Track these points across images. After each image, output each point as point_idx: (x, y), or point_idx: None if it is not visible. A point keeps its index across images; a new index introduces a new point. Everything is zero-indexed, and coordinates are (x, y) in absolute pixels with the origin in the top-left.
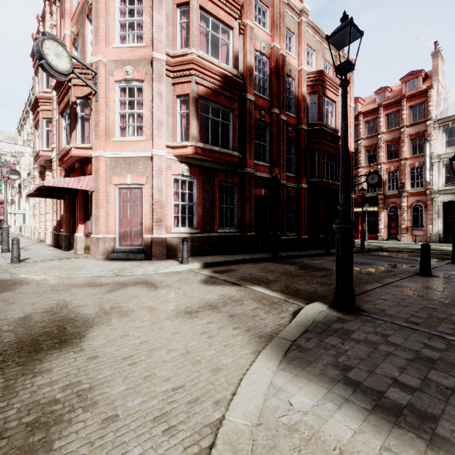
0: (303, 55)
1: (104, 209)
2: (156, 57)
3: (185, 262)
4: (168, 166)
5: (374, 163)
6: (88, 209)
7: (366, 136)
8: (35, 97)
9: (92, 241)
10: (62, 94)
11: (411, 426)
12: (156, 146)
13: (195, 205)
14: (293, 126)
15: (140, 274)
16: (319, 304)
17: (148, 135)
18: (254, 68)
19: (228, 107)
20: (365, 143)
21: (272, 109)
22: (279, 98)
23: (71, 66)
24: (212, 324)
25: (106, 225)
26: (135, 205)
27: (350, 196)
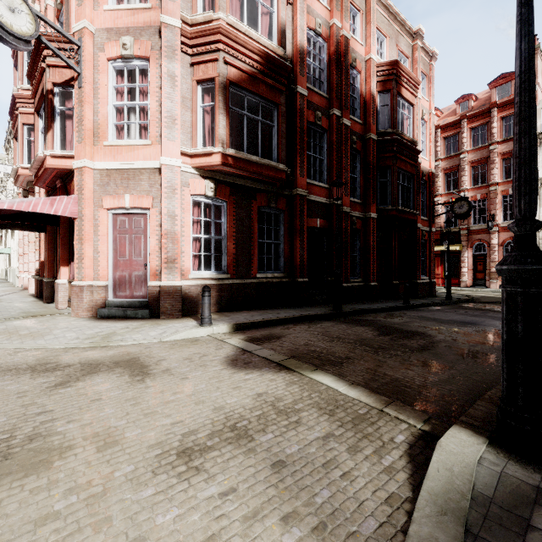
0: (371, 39)
1: (91, 244)
2: (166, 23)
3: (207, 323)
4: (184, 183)
5: (455, 189)
6: (74, 245)
7: (445, 155)
8: (12, 96)
9: (74, 290)
10: (35, 81)
11: None
12: (165, 153)
13: (224, 239)
14: (358, 134)
15: (133, 343)
16: (465, 434)
17: (156, 137)
18: (307, 54)
19: (271, 101)
20: (444, 165)
21: (331, 110)
22: (341, 95)
23: (36, 29)
24: (231, 501)
25: (94, 267)
26: (136, 239)
27: (431, 230)
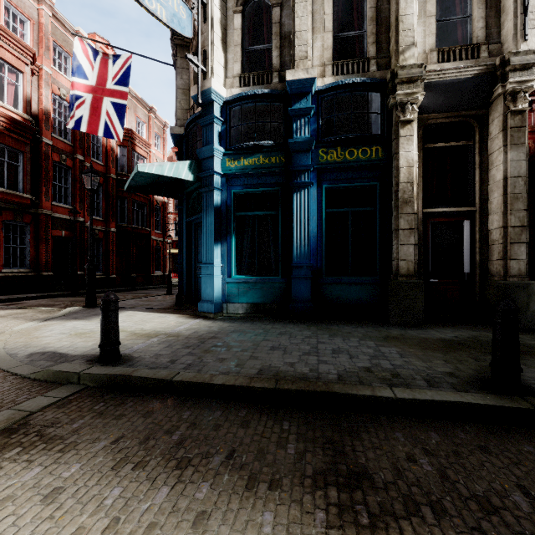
0: None
1: None
2: None
3: None
4: None
5: None
6: None
7: None
8: None
9: None
10: None
11: (76, 319)
12: None
13: None
14: (101, 173)
15: None
16: (78, 307)
17: None
18: (53, 110)
19: (17, 149)
20: None
21: (75, 155)
22: (84, 145)
23: None
24: (0, 320)
25: None
26: None
27: (164, 240)
